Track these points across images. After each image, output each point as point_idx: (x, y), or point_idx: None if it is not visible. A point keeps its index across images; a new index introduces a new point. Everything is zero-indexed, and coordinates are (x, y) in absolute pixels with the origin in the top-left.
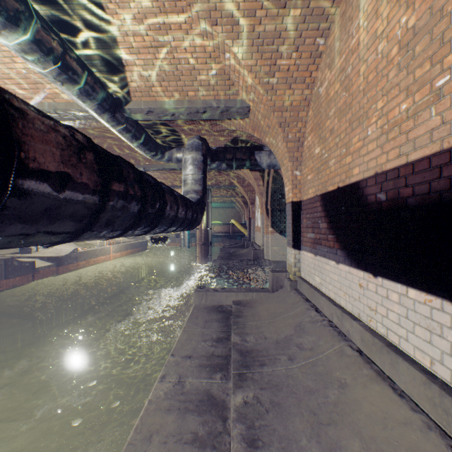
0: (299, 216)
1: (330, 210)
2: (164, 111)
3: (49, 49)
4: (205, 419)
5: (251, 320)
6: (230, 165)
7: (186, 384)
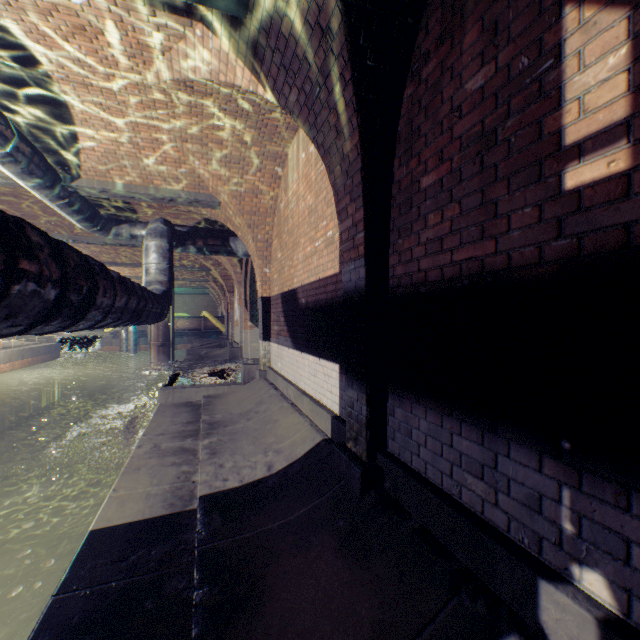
0: (269, 310)
1: (285, 307)
2: (123, 193)
3: (2, 137)
4: (181, 456)
5: (221, 405)
6: (201, 251)
7: (163, 446)
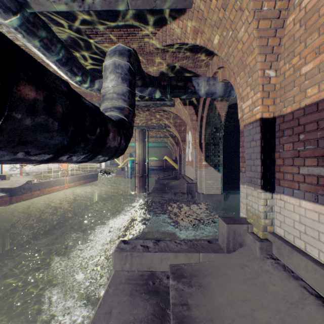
0: (271, 140)
1: None
2: None
3: None
4: None
5: None
6: (165, 93)
7: None
